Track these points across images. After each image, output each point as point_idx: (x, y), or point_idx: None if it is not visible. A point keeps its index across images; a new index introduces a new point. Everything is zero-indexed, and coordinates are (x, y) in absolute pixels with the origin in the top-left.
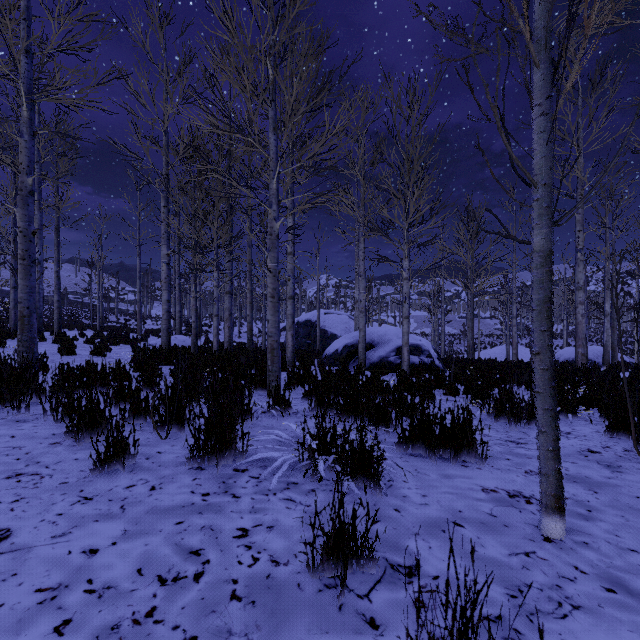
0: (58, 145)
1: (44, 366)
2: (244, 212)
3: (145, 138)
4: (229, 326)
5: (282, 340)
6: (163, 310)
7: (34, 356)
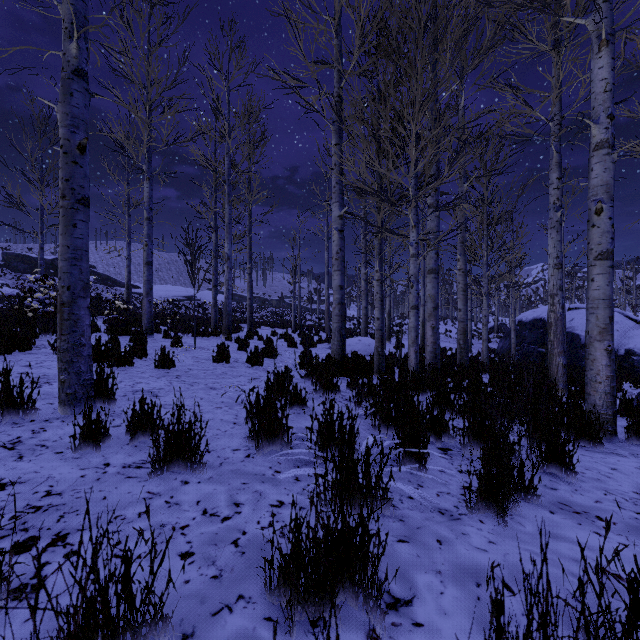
0: (242, 129)
1: (109, 396)
2: (457, 137)
3: (314, 62)
4: (433, 326)
5: (491, 345)
6: (334, 301)
7: (80, 379)
